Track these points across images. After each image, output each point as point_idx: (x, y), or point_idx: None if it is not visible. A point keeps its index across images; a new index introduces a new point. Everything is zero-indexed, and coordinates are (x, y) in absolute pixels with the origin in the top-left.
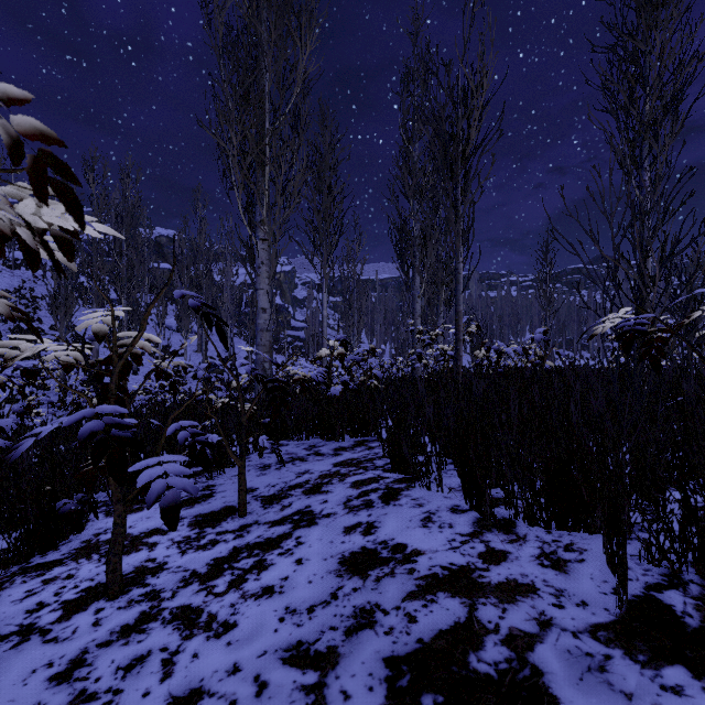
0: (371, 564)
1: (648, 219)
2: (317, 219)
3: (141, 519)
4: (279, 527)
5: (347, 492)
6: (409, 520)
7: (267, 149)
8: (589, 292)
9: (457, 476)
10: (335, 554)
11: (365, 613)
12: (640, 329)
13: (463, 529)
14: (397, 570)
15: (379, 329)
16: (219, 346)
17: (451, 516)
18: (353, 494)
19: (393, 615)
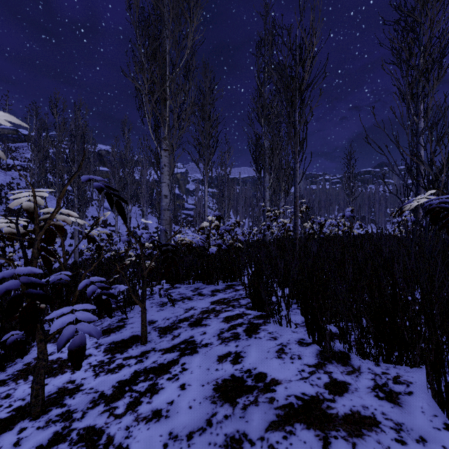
0: (239, 392)
1: (436, 129)
2: (201, 137)
3: None
4: (169, 354)
5: (220, 326)
6: (267, 351)
7: (167, 89)
8: (376, 186)
9: (300, 314)
10: (210, 381)
11: (234, 442)
12: (445, 207)
13: (309, 360)
14: (259, 398)
15: (241, 210)
16: (139, 220)
17: (298, 348)
18: (224, 327)
19: (258, 446)
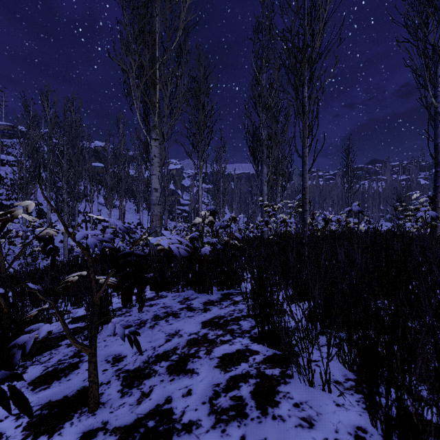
0: None
1: None
2: (195, 127)
3: None
4: None
5: (214, 377)
6: None
7: (157, 72)
8: (369, 182)
9: (336, 359)
10: None
11: None
12: None
13: None
14: None
15: (236, 205)
16: (134, 216)
17: None
18: (220, 381)
19: None
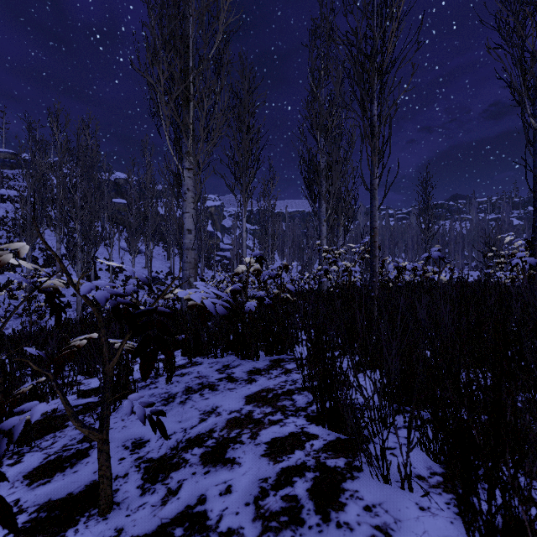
0: None
1: None
2: (238, 155)
3: None
4: None
5: (260, 469)
6: None
7: (191, 86)
8: (451, 222)
9: (418, 446)
10: None
11: None
12: None
13: None
14: None
15: (288, 250)
16: (163, 263)
17: None
18: (268, 474)
19: None
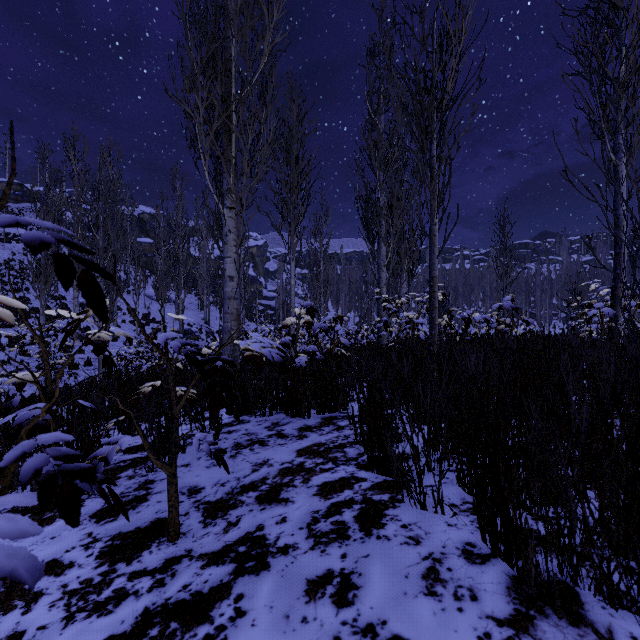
0: None
1: None
2: (285, 190)
3: (43, 540)
4: (216, 567)
5: (312, 505)
6: (404, 575)
7: (233, 115)
8: (537, 264)
9: (456, 483)
10: None
11: None
12: None
13: (495, 605)
14: None
15: (344, 299)
16: (196, 314)
17: (467, 568)
18: (319, 507)
19: None
